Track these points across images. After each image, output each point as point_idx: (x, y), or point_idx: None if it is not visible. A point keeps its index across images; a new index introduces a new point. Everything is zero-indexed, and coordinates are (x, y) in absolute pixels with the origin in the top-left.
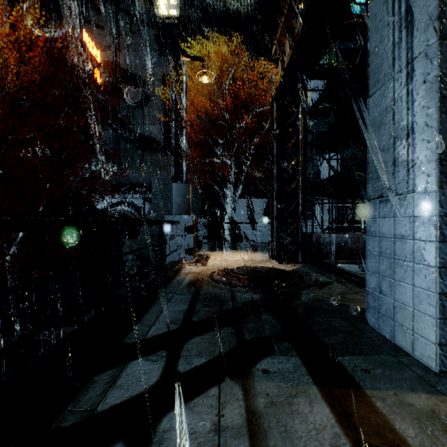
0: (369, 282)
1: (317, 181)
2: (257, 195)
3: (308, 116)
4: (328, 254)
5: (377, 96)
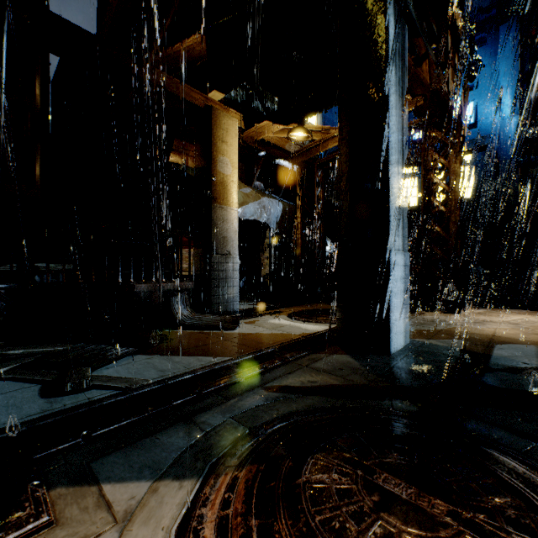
0: (392, 318)
1: None
2: None
3: None
4: None
5: (393, 171)
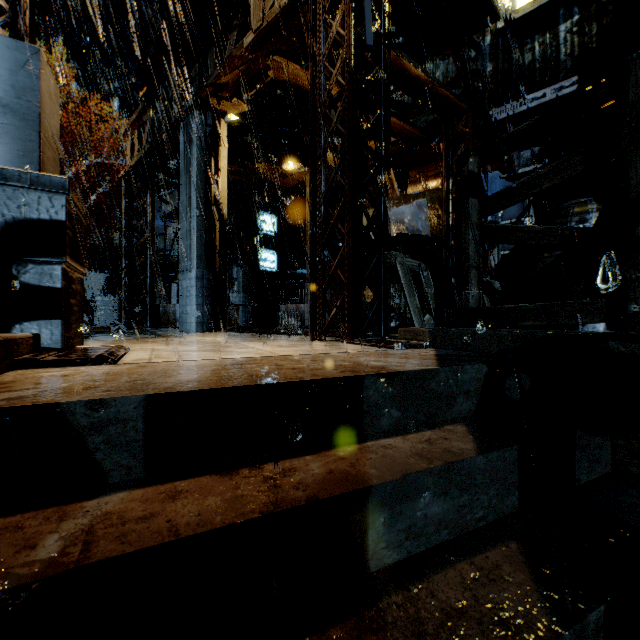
0: (180, 311)
1: (174, 259)
2: (91, 268)
3: (162, 185)
4: (174, 321)
5: (183, 225)
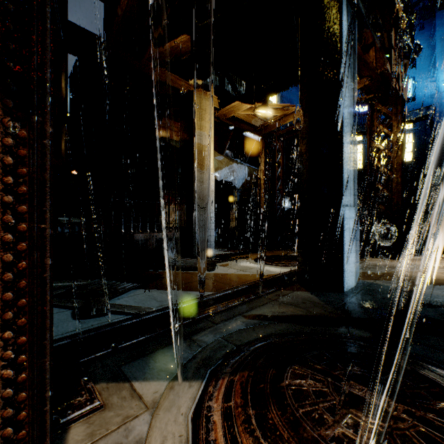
0: (345, 262)
1: None
2: None
3: None
4: None
5: (345, 141)
